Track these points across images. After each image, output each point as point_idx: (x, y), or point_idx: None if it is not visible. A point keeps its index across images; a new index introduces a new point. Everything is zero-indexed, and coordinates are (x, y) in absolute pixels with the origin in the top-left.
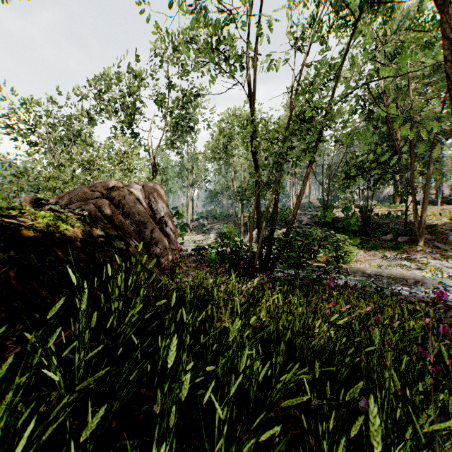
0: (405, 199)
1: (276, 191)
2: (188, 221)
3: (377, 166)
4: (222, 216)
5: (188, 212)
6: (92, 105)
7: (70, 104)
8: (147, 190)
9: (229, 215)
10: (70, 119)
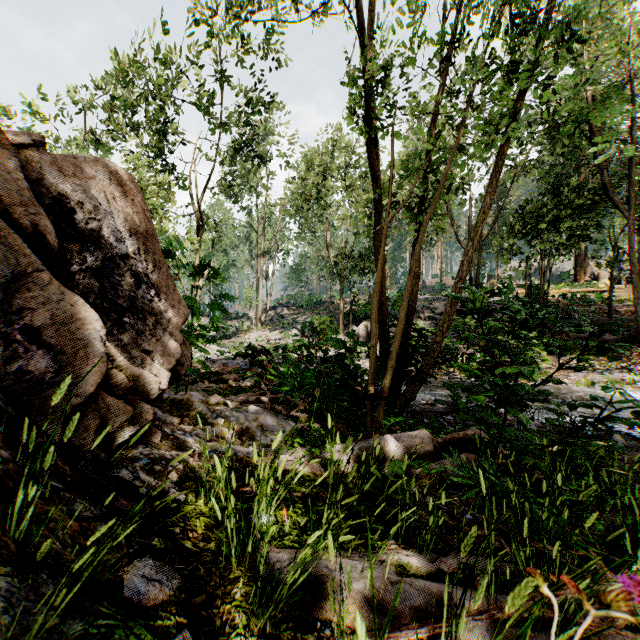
0: (595, 275)
1: (417, 233)
2: (258, 310)
3: (565, 215)
4: (311, 303)
5: (258, 296)
6: (100, 120)
7: (63, 116)
8: (55, 161)
9: (322, 302)
10: (68, 145)
